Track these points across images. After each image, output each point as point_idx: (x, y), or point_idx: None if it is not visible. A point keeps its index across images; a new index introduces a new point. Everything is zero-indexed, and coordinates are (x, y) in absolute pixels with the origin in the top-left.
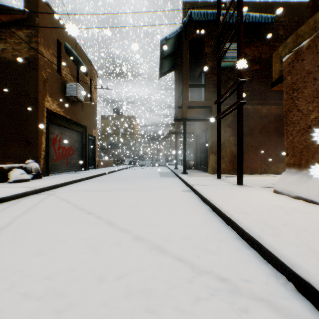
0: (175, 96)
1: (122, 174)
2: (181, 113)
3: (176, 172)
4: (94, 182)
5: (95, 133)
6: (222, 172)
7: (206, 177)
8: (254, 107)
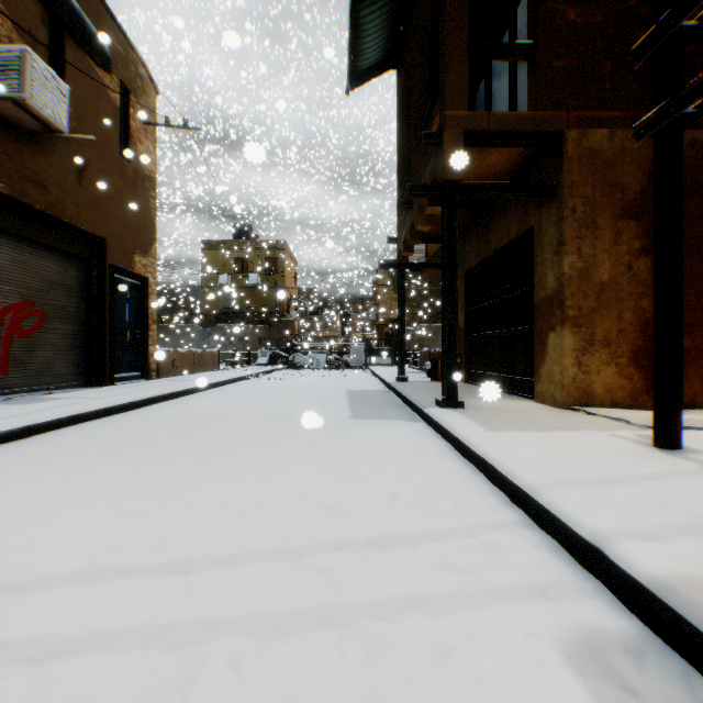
0: (400, 150)
1: (221, 400)
2: (432, 172)
3: (408, 394)
4: (21, 461)
5: (147, 269)
6: (602, 401)
7: (572, 431)
8: None
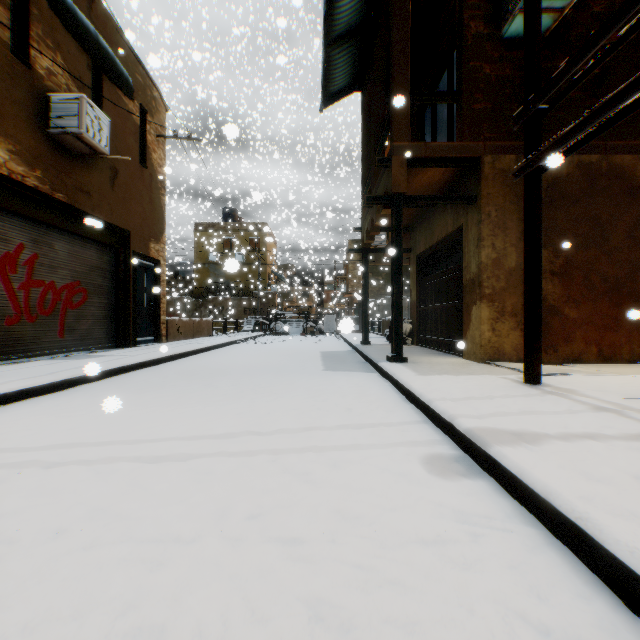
0: (363, 156)
1: (222, 358)
2: (385, 185)
3: (368, 353)
4: (104, 393)
5: (159, 253)
6: (511, 357)
7: (477, 375)
8: (609, 161)
